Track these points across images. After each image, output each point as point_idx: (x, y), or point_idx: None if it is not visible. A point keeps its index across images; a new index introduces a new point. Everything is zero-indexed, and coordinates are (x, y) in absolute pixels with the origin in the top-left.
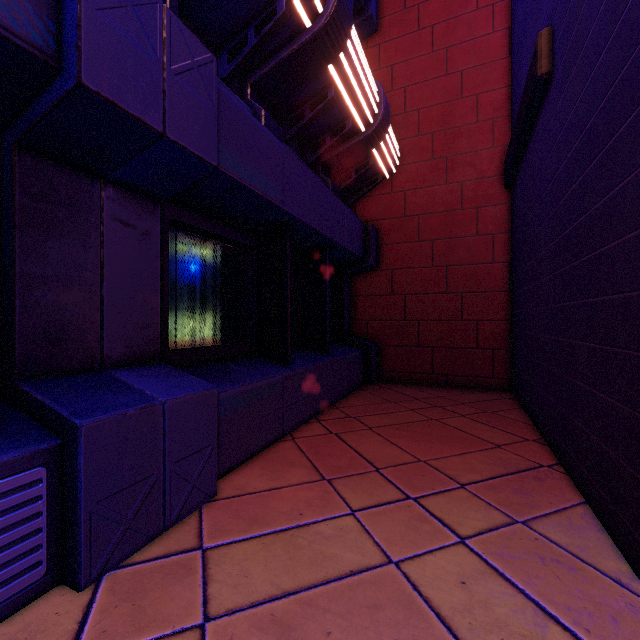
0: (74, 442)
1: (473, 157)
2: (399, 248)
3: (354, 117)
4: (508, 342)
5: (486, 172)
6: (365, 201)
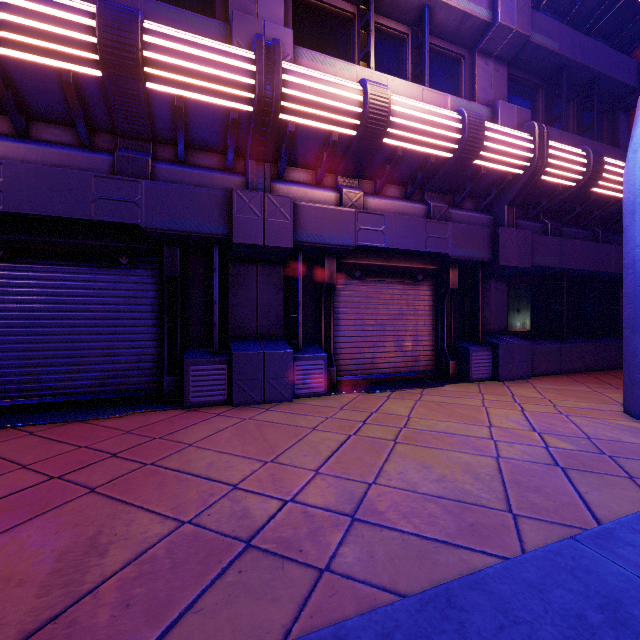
0: (498, 347)
1: None
2: None
3: (616, 195)
4: None
5: None
6: None
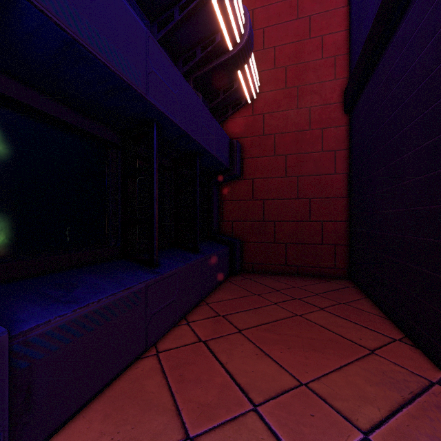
0: None
1: (319, 87)
2: (259, 161)
3: (223, 32)
4: (347, 239)
5: (329, 99)
6: (231, 122)
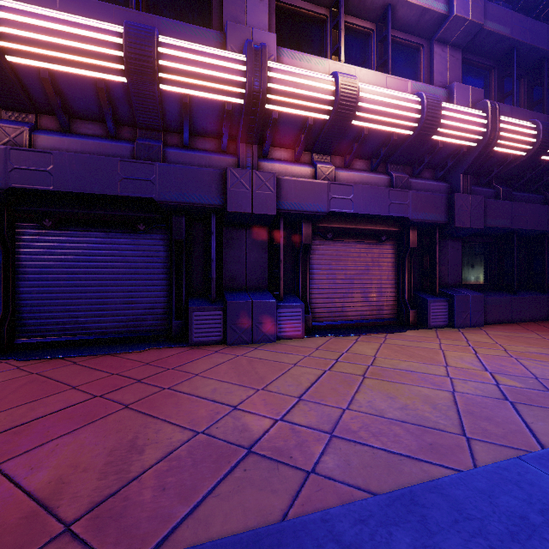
0: (453, 299)
1: None
2: None
3: None
4: None
5: None
6: None
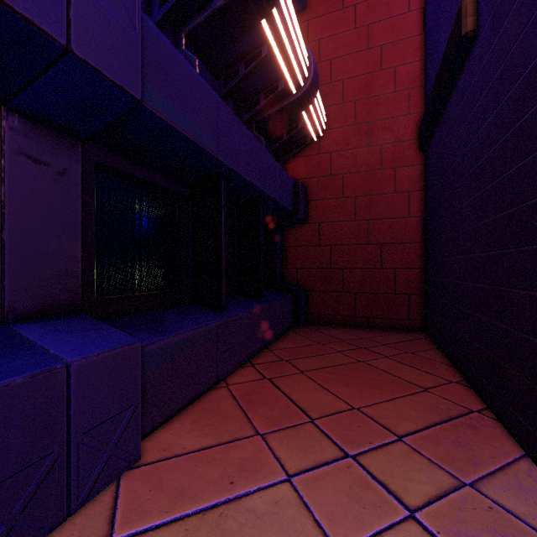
0: None
1: (391, 123)
2: (325, 204)
3: (286, 78)
4: (422, 288)
5: (403, 136)
6: (295, 161)
